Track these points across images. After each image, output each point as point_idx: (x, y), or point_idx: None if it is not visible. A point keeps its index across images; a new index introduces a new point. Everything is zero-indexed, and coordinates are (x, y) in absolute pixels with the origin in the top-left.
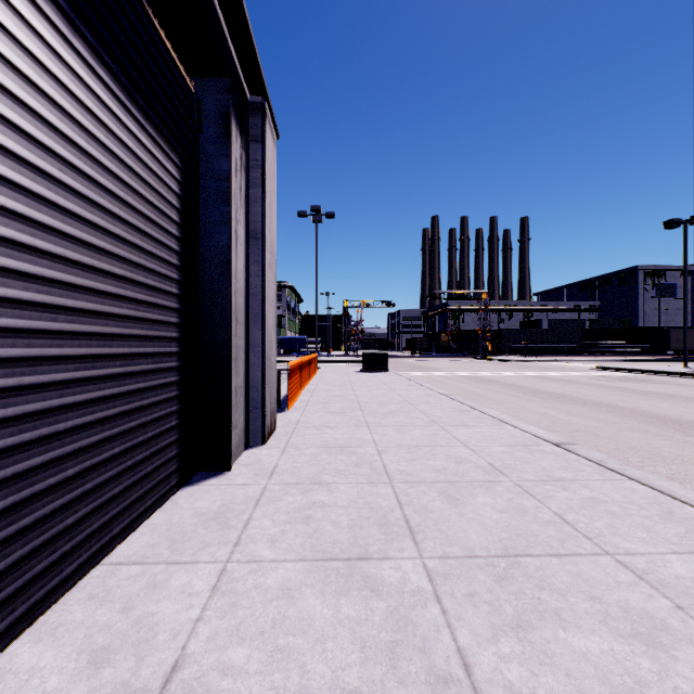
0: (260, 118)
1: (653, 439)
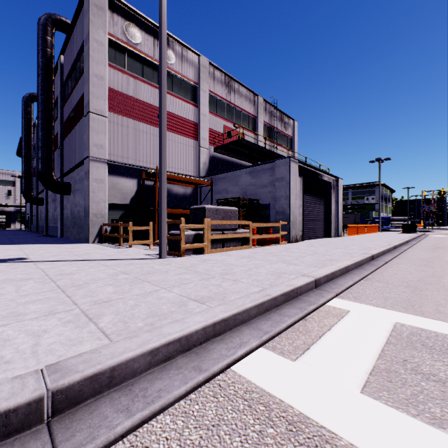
0: (337, 182)
1: None
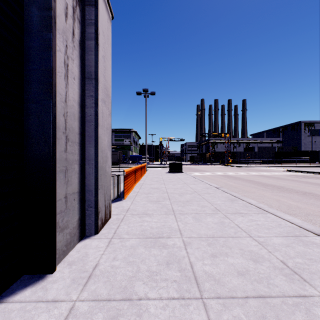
0: None
1: None
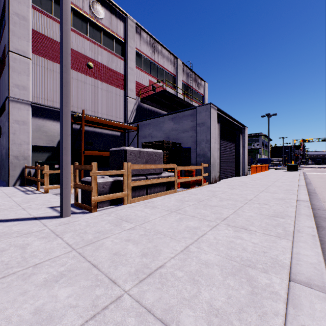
0: (244, 130)
1: None
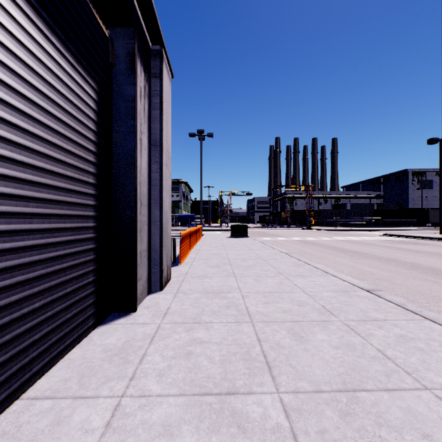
0: (159, 61)
1: (431, 285)
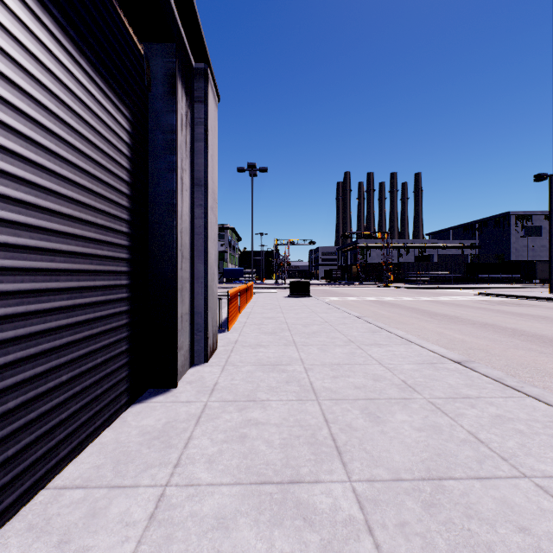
0: (203, 82)
1: (537, 356)
